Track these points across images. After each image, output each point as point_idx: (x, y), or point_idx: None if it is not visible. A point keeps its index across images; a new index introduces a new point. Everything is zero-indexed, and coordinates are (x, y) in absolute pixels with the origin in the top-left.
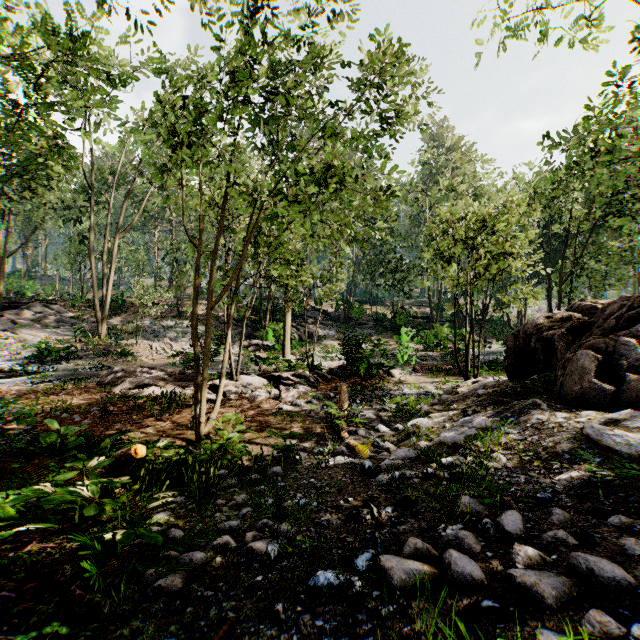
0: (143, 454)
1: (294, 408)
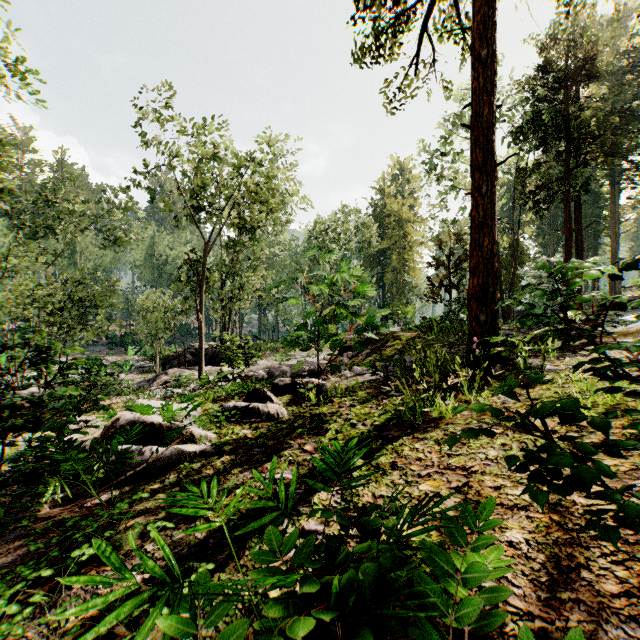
0: None
1: None
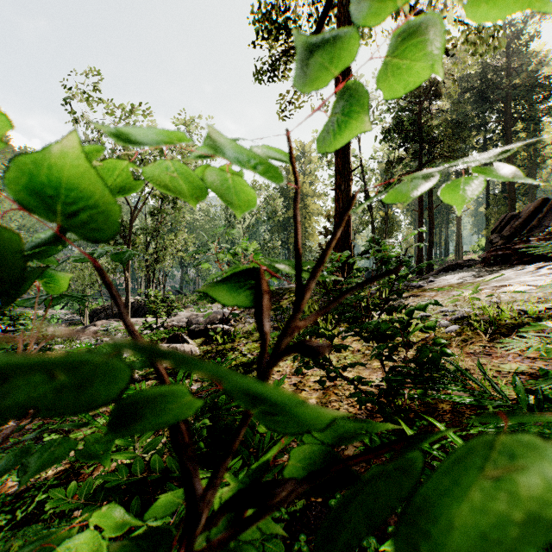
0: None
1: None
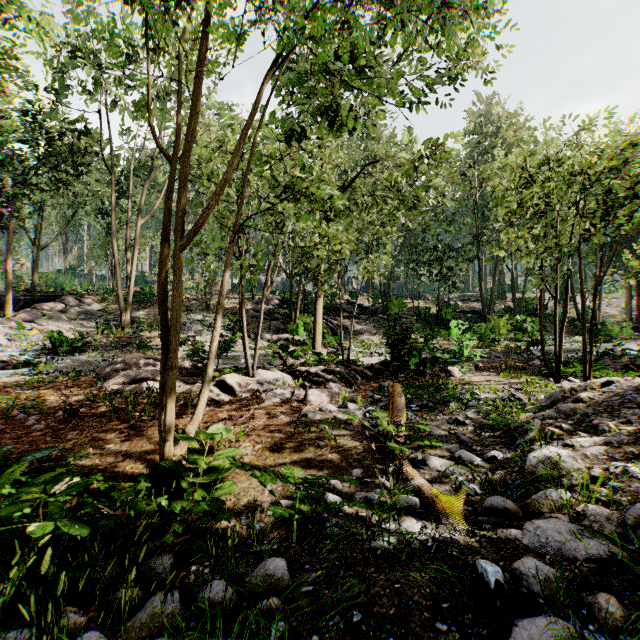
0: None
1: (324, 415)
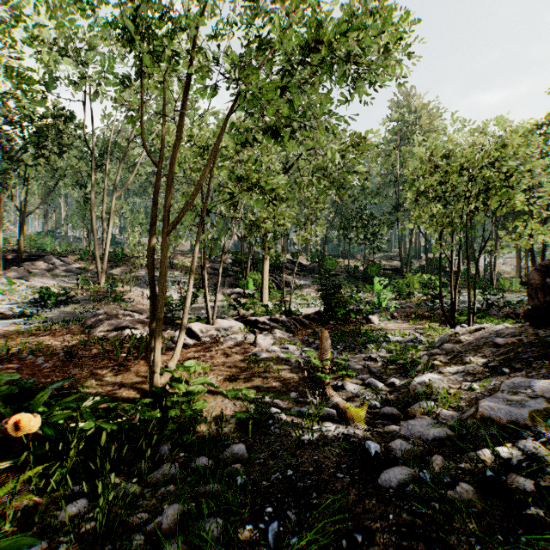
0: (32, 428)
1: (269, 354)
